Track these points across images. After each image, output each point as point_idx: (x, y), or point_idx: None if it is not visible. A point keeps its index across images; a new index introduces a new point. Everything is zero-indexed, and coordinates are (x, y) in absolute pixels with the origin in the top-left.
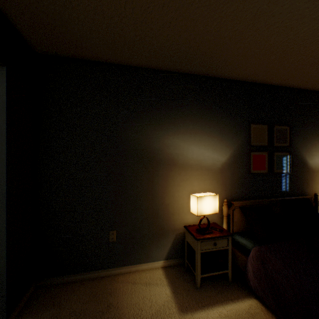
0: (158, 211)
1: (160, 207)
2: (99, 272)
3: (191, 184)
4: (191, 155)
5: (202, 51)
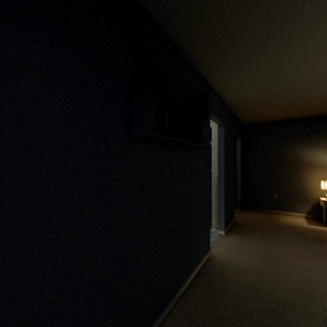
0: (301, 188)
1: (302, 187)
2: (268, 210)
3: (325, 176)
4: (326, 160)
5: (325, 111)
